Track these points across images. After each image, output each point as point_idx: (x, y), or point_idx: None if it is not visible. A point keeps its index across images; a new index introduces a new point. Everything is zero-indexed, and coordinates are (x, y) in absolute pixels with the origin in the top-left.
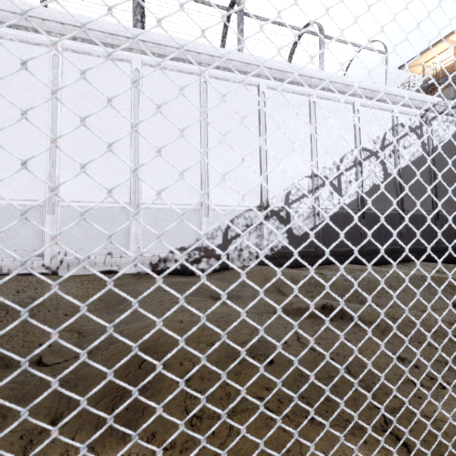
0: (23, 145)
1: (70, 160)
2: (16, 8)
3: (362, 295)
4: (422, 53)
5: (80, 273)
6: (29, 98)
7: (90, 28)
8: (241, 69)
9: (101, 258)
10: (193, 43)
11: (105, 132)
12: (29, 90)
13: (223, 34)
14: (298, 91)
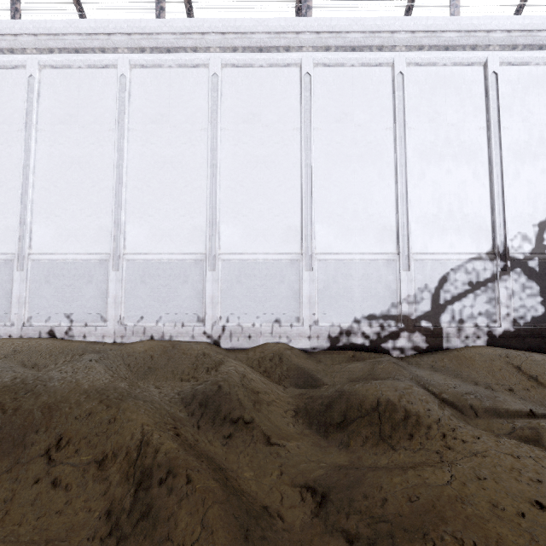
0: (183, 188)
1: (231, 202)
2: (176, 27)
3: None
4: None
5: (244, 345)
6: (188, 132)
7: (253, 31)
8: (458, 42)
9: (267, 326)
10: (385, 20)
11: (270, 162)
12: (188, 122)
13: (408, 5)
14: None
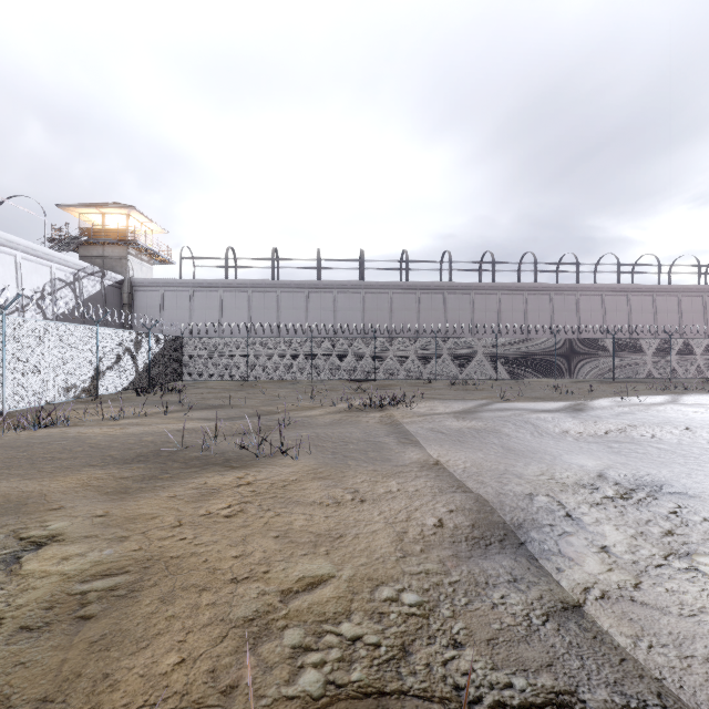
0: None
1: None
2: None
3: None
4: (79, 206)
5: None
6: None
7: None
8: None
9: None
10: None
11: None
12: None
13: None
14: None
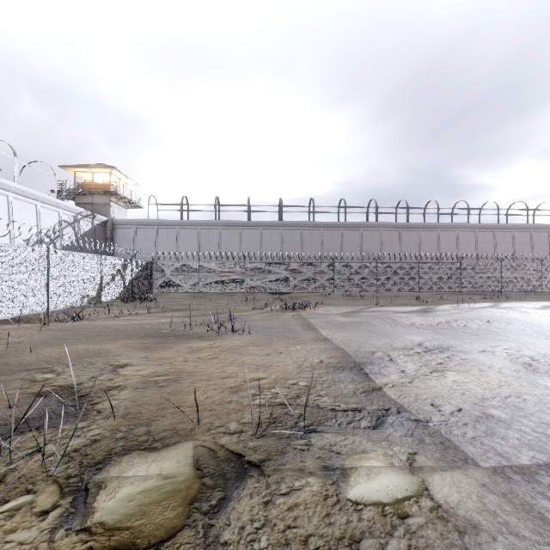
0: None
1: None
2: None
3: None
4: (75, 167)
5: None
6: None
7: None
8: None
9: None
10: None
11: None
12: None
13: None
14: (1, 192)
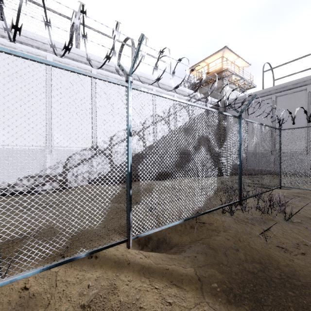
0: None
1: None
2: None
3: (136, 198)
4: (195, 65)
5: None
6: None
7: None
8: (78, 59)
9: None
10: (39, 36)
11: None
12: None
13: (71, 30)
14: (119, 78)
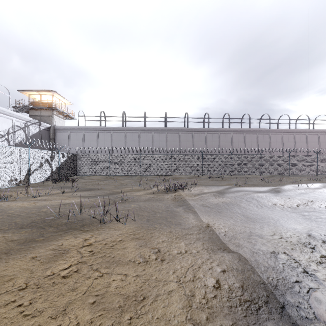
0: None
1: None
2: None
3: None
4: (28, 91)
5: None
6: None
7: None
8: None
9: None
10: None
11: None
12: None
13: None
14: None
